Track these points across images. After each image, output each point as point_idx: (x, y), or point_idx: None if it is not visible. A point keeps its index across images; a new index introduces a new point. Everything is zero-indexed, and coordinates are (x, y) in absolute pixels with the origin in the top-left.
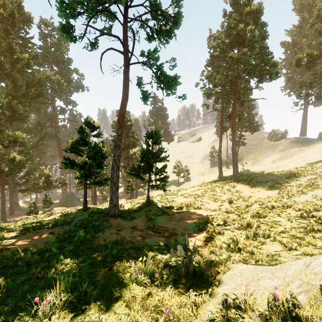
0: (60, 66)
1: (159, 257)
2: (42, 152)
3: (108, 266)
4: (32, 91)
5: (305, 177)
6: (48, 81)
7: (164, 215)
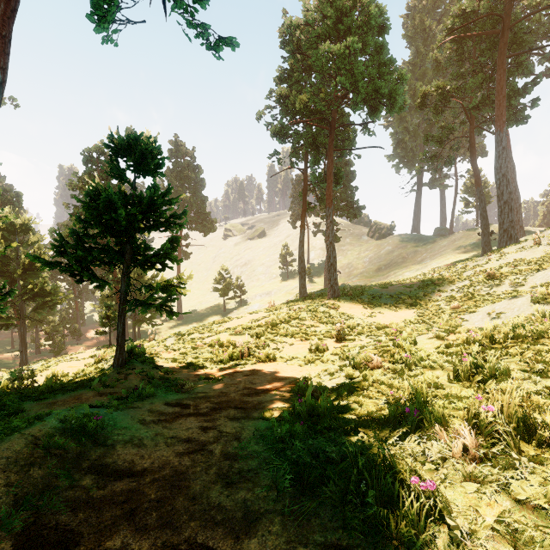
0: None
1: None
2: None
3: None
4: None
5: (452, 285)
6: None
7: (166, 393)
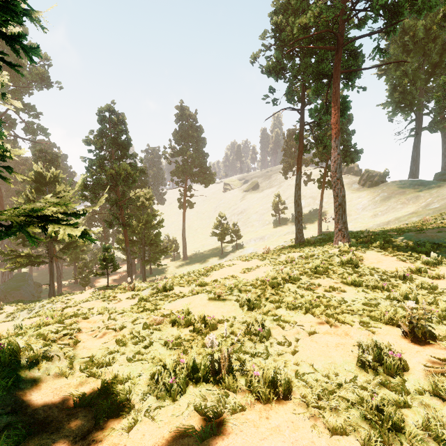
0: None
1: None
2: None
3: None
4: None
5: None
6: None
7: None
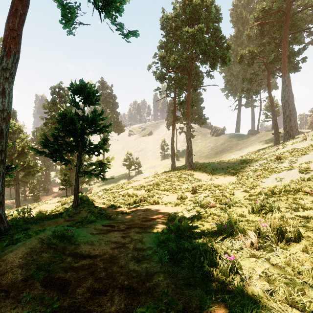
0: None
1: None
2: None
3: None
4: None
5: (256, 163)
6: None
7: (101, 220)
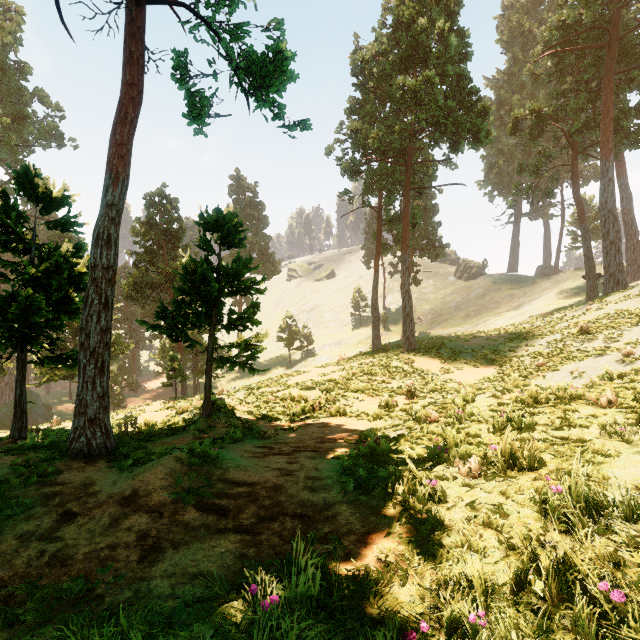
0: None
1: None
2: None
3: None
4: None
5: (541, 339)
6: None
7: (251, 439)
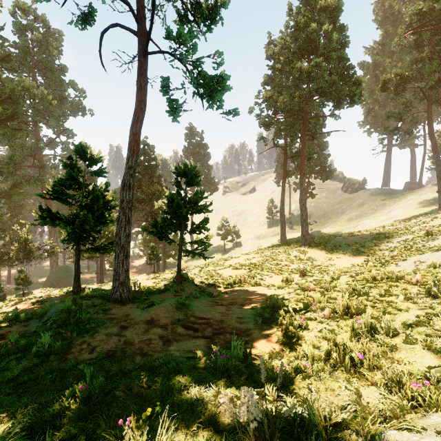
0: (47, 75)
1: (194, 393)
2: (18, 205)
3: (64, 438)
4: (0, 110)
5: (398, 238)
6: (27, 96)
7: (205, 297)
